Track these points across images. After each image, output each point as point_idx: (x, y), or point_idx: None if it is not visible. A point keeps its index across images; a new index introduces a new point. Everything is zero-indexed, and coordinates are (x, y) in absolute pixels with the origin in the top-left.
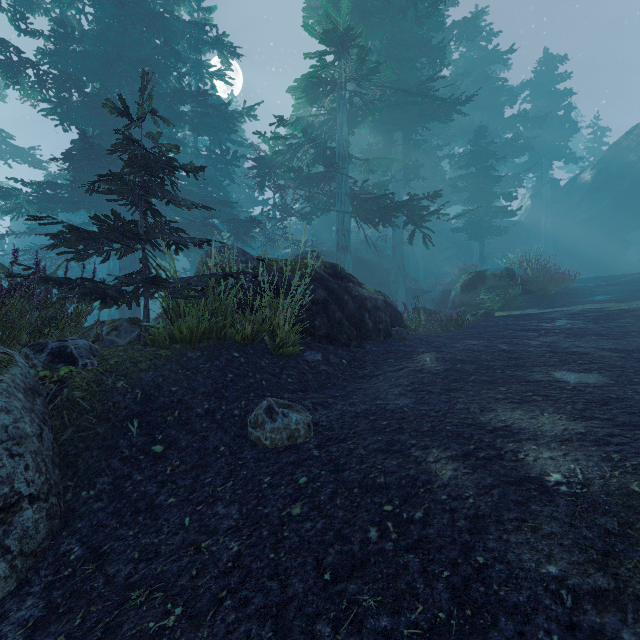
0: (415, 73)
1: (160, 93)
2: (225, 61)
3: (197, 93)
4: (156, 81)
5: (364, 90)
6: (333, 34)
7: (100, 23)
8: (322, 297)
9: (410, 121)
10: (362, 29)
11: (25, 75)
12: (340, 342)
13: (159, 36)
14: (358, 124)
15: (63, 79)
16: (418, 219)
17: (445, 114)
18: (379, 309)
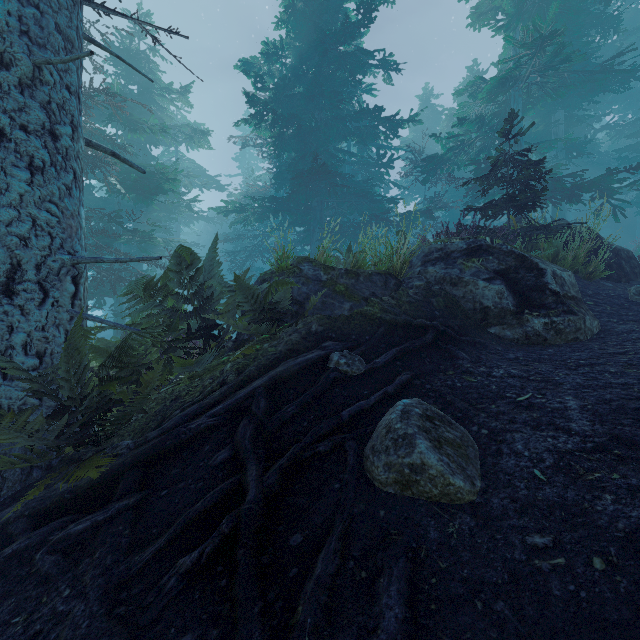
0: (581, 48)
1: (343, 116)
2: (387, 78)
3: (373, 110)
4: (339, 107)
5: (546, 79)
6: (538, 39)
7: (294, 70)
8: (592, 248)
9: (575, 98)
10: (565, 28)
11: (264, 121)
12: (613, 279)
13: (347, 70)
14: (526, 111)
15: (288, 119)
16: (610, 192)
17: (621, 83)
18: (631, 258)
